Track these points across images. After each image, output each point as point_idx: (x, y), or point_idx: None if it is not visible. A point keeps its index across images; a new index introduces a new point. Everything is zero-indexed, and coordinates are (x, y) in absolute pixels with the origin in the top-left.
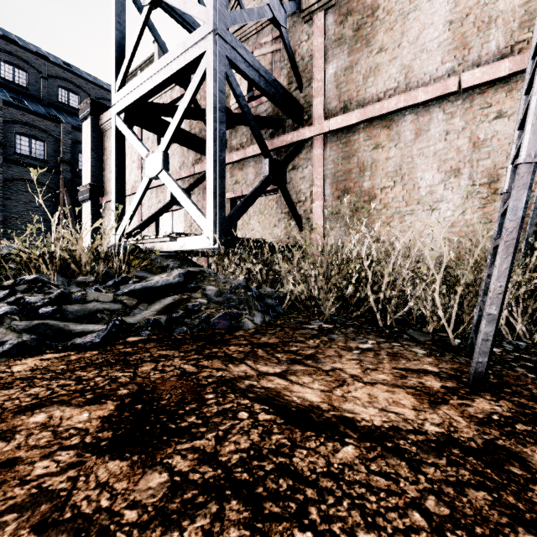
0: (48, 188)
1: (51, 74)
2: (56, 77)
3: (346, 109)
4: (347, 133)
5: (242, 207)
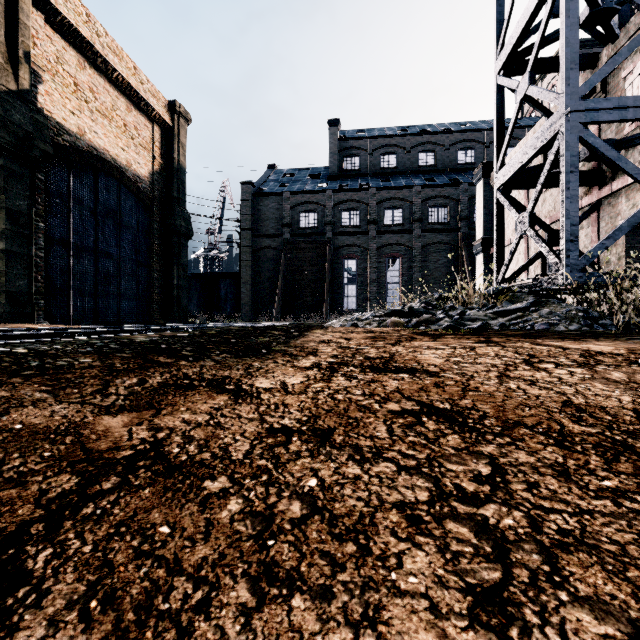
0: (449, 246)
1: (452, 143)
2: (455, 143)
3: None
4: None
5: (601, 245)
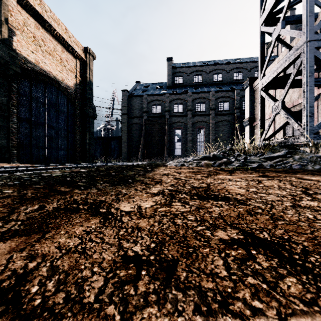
0: (230, 122)
1: (230, 69)
2: (232, 69)
3: None
4: None
5: None
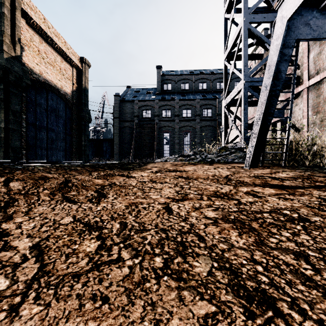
0: (212, 127)
1: (214, 79)
2: (216, 79)
3: (317, 73)
4: (318, 85)
5: None
